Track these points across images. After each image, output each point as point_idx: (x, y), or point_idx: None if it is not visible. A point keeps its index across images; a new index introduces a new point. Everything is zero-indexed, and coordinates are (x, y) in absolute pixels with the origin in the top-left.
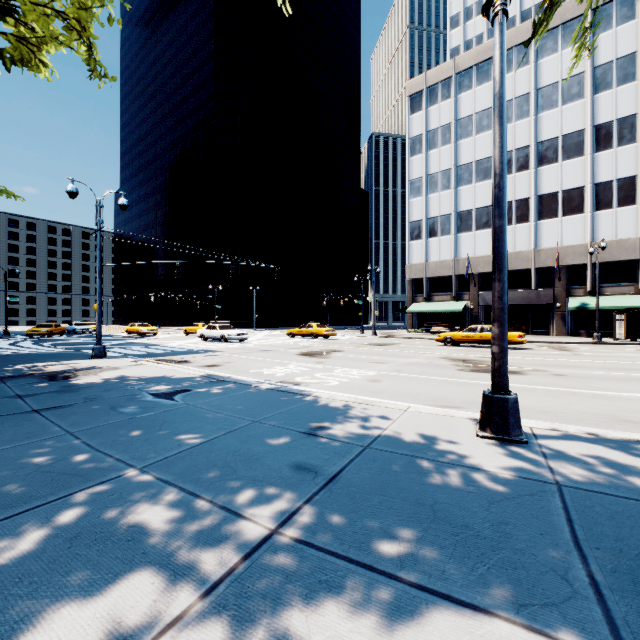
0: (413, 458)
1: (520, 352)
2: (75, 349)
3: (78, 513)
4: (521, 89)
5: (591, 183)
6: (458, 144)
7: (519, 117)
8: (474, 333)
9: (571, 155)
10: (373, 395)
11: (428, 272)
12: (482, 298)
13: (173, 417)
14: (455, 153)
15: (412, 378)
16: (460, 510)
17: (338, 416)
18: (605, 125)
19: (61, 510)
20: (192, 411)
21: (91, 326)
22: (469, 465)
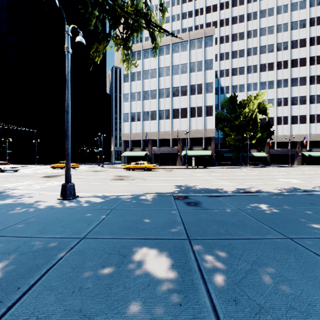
0: (14, 207)
1: (151, 172)
2: None
3: None
4: (167, 64)
5: (189, 107)
6: (144, 81)
7: (166, 75)
8: (138, 165)
9: (183, 95)
10: (48, 191)
11: (131, 137)
12: (153, 150)
13: None
14: (142, 85)
15: (82, 184)
16: (2, 217)
17: (6, 198)
18: (193, 85)
19: None
20: None
21: None
22: (33, 207)
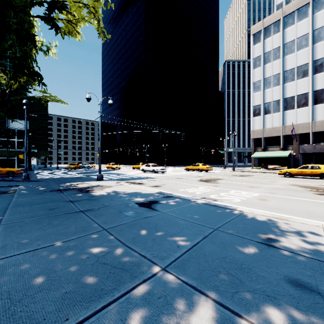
0: None
1: None
2: (87, 175)
3: (144, 318)
4: None
5: None
6: (285, 58)
7: None
8: (306, 169)
9: None
10: (273, 211)
11: (264, 134)
12: (301, 148)
13: (159, 221)
14: (282, 64)
15: (288, 199)
16: None
17: (273, 229)
18: None
19: (129, 311)
20: (167, 217)
21: (91, 164)
22: None
